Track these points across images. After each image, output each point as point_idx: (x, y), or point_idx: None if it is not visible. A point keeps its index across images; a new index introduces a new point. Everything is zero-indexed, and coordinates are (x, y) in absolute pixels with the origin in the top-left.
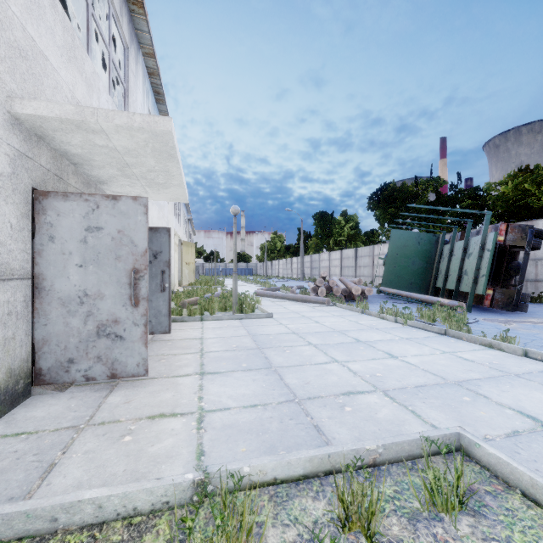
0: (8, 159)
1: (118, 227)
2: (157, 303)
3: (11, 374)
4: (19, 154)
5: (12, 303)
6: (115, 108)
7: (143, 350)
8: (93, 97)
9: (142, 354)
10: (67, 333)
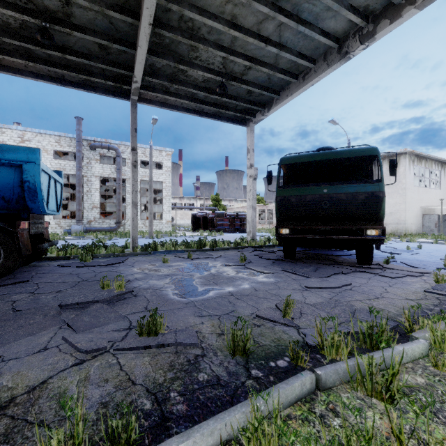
0: (420, 212)
1: (433, 218)
2: (445, 230)
3: (420, 234)
4: (421, 211)
5: (420, 226)
6: (436, 190)
7: (437, 233)
8: (430, 194)
9: (436, 234)
10: (426, 230)
